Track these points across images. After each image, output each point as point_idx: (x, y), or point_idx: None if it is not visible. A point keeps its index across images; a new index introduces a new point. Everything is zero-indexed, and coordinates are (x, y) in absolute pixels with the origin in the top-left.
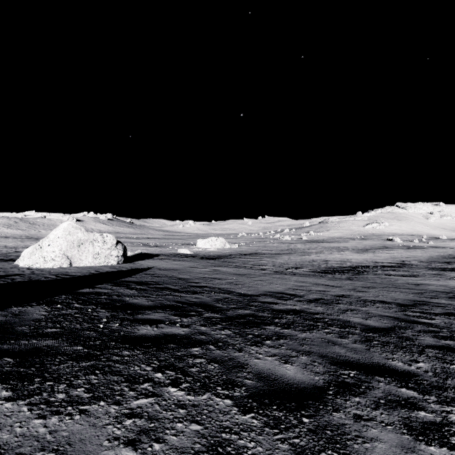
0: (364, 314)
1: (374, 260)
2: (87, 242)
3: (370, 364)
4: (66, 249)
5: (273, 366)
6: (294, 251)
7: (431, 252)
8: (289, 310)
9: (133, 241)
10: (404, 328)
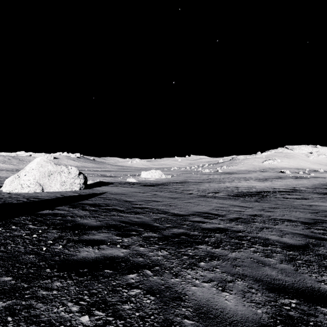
0: (278, 232)
1: (272, 187)
2: (55, 172)
3: (306, 289)
4: (39, 178)
5: (211, 295)
6: (213, 180)
7: (314, 181)
8: (216, 228)
9: (94, 173)
10: (317, 245)
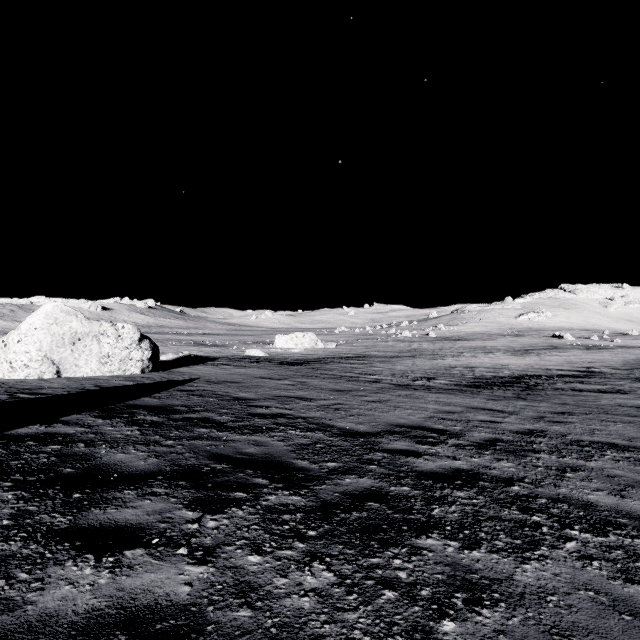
0: (605, 480)
1: (543, 366)
2: (88, 336)
3: None
4: (50, 348)
5: None
6: (419, 352)
7: (625, 355)
8: (451, 472)
9: (182, 338)
10: None
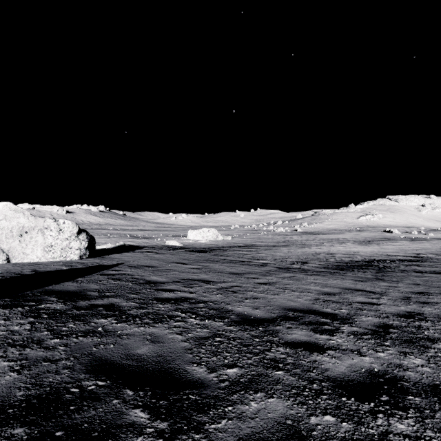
0: None
1: (384, 253)
2: (33, 230)
3: None
4: None
5: None
6: (292, 243)
7: (440, 244)
8: (367, 378)
9: (121, 232)
10: None
